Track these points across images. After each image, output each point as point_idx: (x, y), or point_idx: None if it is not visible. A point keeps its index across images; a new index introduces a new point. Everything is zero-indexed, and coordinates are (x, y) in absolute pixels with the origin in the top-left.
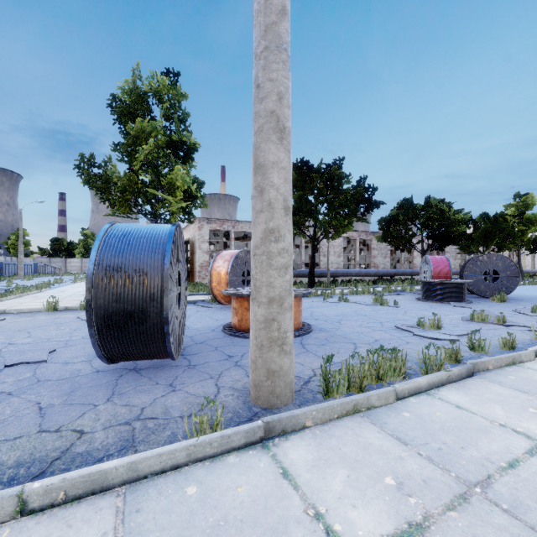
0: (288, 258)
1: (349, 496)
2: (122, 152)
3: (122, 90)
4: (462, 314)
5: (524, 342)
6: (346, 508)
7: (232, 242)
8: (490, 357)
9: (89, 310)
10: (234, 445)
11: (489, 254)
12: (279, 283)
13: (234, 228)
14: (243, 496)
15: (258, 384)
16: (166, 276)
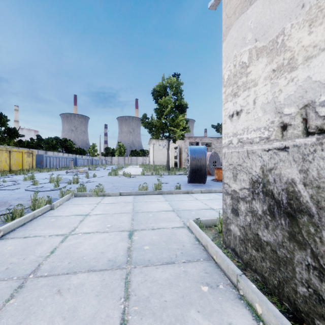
0: None
1: None
2: (157, 112)
3: (158, 86)
4: None
5: None
6: None
7: None
8: None
9: (189, 167)
10: None
11: None
12: None
13: (201, 141)
14: None
15: None
16: (207, 160)
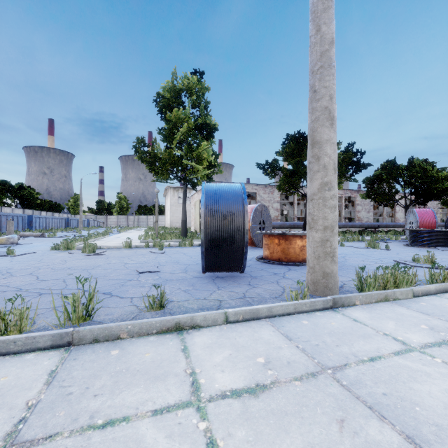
0: (336, 201)
1: (400, 330)
2: (164, 134)
3: (165, 89)
4: None
5: None
6: (401, 333)
7: None
8: None
9: (202, 235)
10: (317, 308)
11: None
12: (331, 217)
13: None
14: (337, 326)
15: (316, 282)
16: (246, 215)
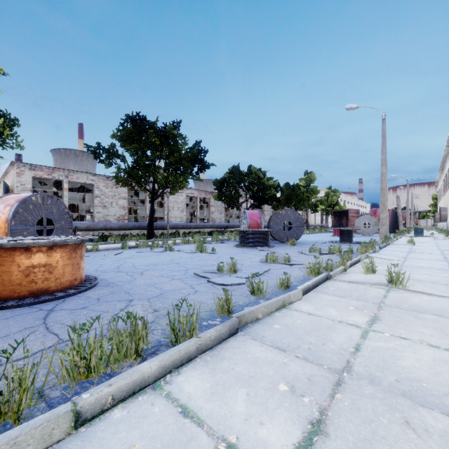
0: None
1: None
2: None
3: None
4: (263, 256)
5: (299, 279)
6: None
7: (65, 192)
8: (261, 304)
9: None
10: None
11: (286, 209)
12: None
13: (67, 178)
14: None
15: None
16: None
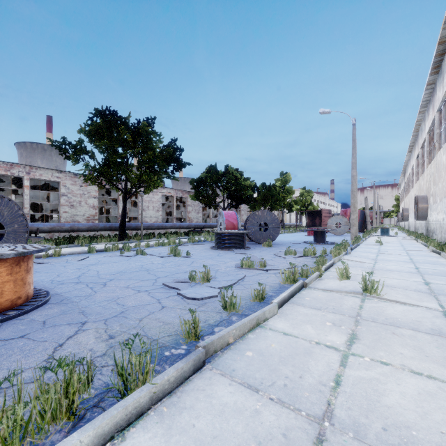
0: None
1: None
2: None
3: None
4: (238, 260)
5: (274, 288)
6: None
7: (26, 190)
8: (232, 326)
9: None
10: None
11: (262, 210)
12: None
13: (29, 175)
14: None
15: None
16: None
